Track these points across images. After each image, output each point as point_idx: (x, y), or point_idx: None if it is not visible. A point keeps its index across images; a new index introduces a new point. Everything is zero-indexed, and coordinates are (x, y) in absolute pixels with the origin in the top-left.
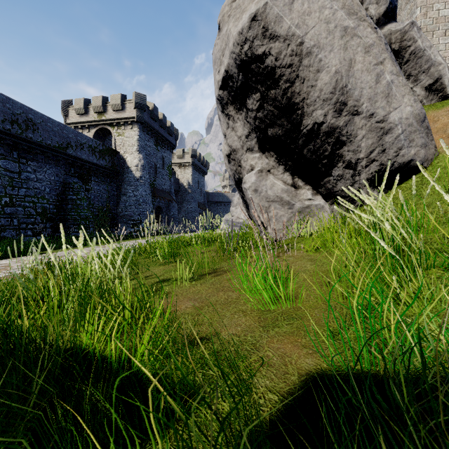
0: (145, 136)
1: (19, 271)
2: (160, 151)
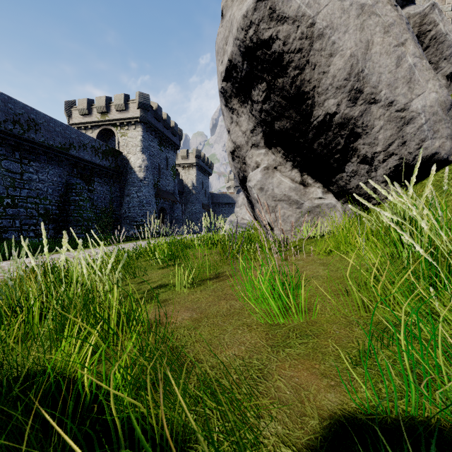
0: (149, 136)
1: (12, 274)
2: (164, 151)
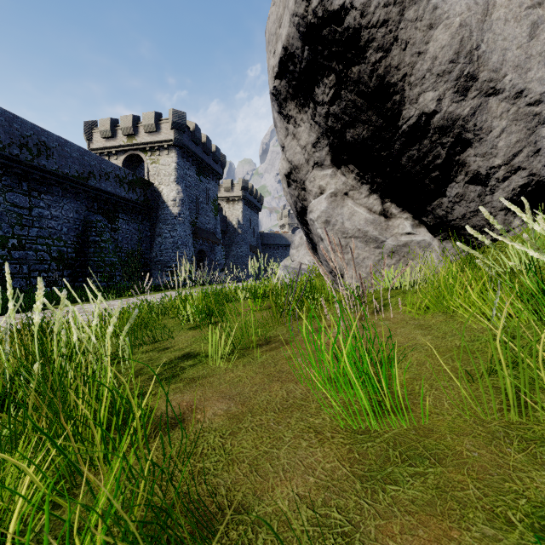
0: (185, 163)
1: None
2: (203, 182)
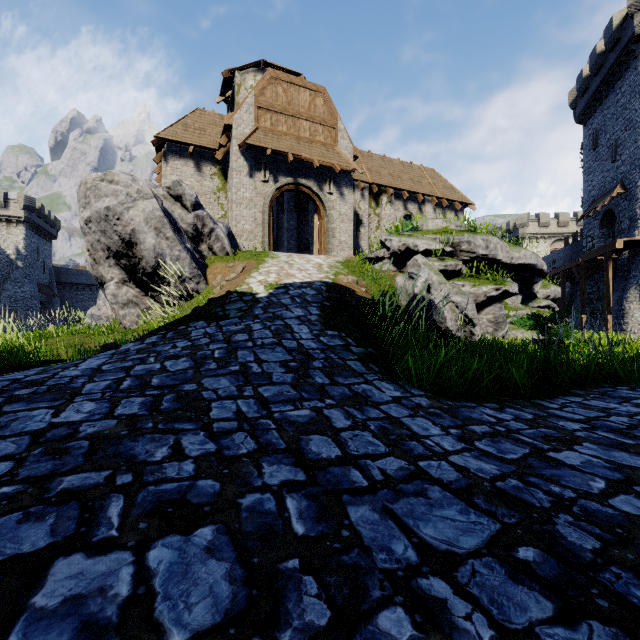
0: None
1: None
2: None
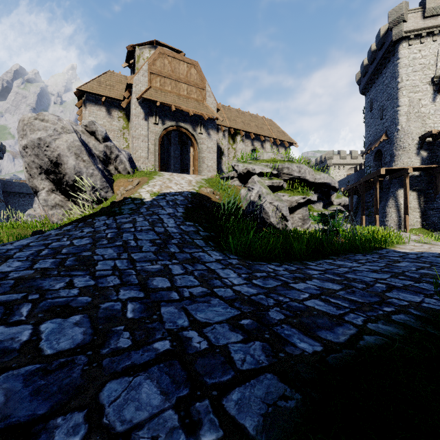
0: None
1: None
2: None
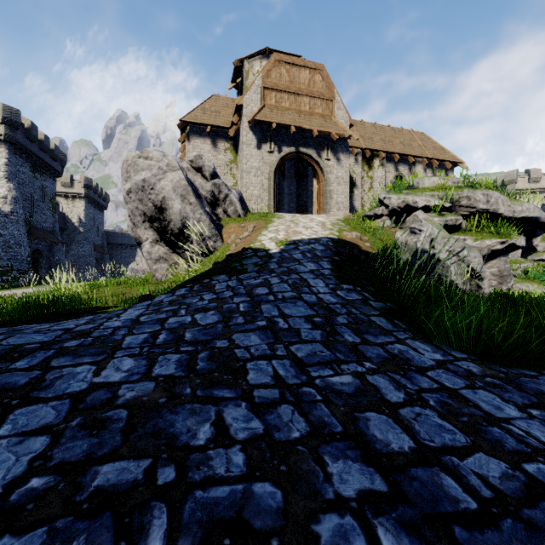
0: (17, 160)
1: None
2: (39, 179)
